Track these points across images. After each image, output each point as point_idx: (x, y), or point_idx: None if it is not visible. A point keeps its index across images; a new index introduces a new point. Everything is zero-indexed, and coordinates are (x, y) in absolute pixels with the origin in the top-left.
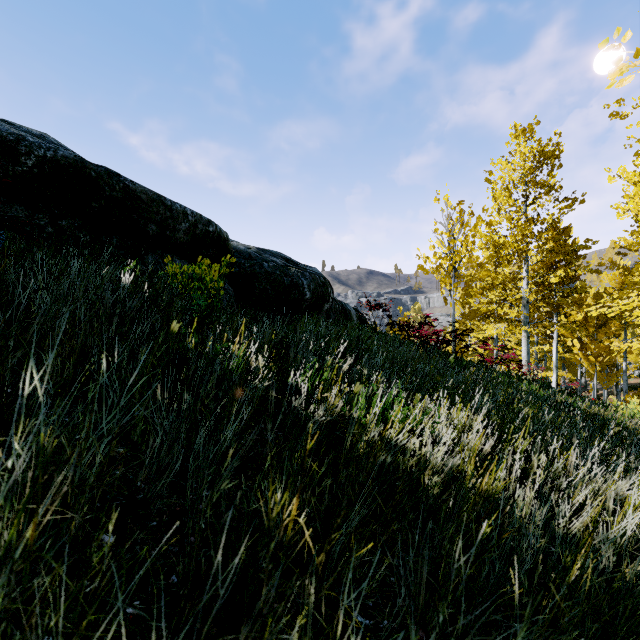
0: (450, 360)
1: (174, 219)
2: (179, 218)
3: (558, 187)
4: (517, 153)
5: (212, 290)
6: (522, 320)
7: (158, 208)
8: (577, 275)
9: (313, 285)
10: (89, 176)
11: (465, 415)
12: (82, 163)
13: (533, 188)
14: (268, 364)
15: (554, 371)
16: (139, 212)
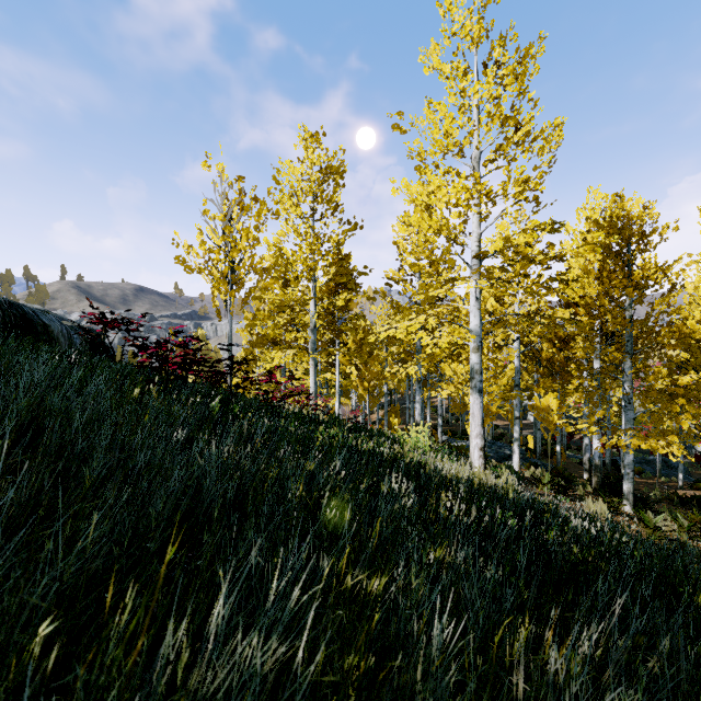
0: (213, 407)
1: None
2: None
3: (342, 210)
4: (306, 158)
5: None
6: (310, 347)
7: None
8: (356, 303)
9: None
10: None
11: None
12: None
13: (321, 201)
14: None
15: (337, 399)
16: None
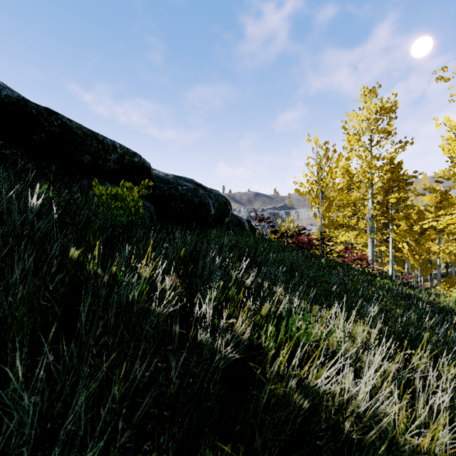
0: (322, 262)
1: (105, 151)
2: (109, 150)
3: (394, 133)
4: (365, 108)
5: (132, 209)
6: (368, 229)
7: (91, 142)
8: (406, 197)
9: (217, 204)
10: (30, 113)
11: (362, 329)
12: (24, 102)
13: (376, 133)
14: (179, 274)
15: (390, 266)
16: (75, 144)
